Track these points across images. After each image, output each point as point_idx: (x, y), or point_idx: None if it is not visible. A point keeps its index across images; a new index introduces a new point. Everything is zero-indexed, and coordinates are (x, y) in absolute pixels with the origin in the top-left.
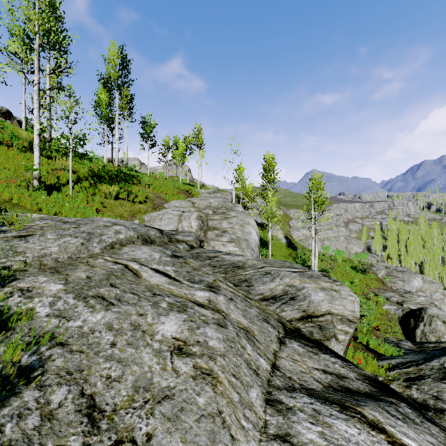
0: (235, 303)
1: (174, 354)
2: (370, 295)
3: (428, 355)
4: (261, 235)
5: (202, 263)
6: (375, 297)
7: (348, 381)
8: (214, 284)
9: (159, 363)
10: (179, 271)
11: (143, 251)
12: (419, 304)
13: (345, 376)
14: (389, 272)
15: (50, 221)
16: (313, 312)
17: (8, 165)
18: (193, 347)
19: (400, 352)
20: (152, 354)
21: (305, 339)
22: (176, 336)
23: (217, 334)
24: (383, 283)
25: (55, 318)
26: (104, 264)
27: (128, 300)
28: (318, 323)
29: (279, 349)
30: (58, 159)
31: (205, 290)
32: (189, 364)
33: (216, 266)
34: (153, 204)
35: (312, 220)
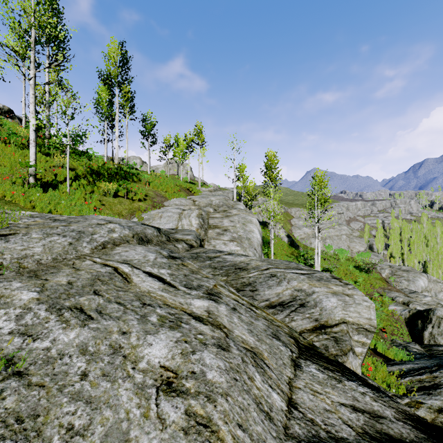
0: (238, 314)
1: (161, 391)
2: (375, 295)
3: (441, 361)
4: (263, 234)
5: (202, 264)
6: (380, 298)
7: (386, 423)
8: (215, 290)
9: (141, 406)
10: (175, 274)
11: (137, 251)
12: (426, 304)
13: (380, 415)
14: (393, 271)
15: (39, 219)
16: (327, 321)
17: (4, 162)
18: (186, 381)
19: (410, 357)
20: (133, 391)
21: (323, 359)
22: (165, 363)
23: (217, 361)
24: (388, 283)
25: (19, 337)
26: (91, 267)
27: (111, 312)
28: (332, 334)
29: (294, 375)
30: (56, 156)
31: (204, 298)
32: (180, 407)
33: (217, 268)
34: (153, 202)
35: (315, 218)
